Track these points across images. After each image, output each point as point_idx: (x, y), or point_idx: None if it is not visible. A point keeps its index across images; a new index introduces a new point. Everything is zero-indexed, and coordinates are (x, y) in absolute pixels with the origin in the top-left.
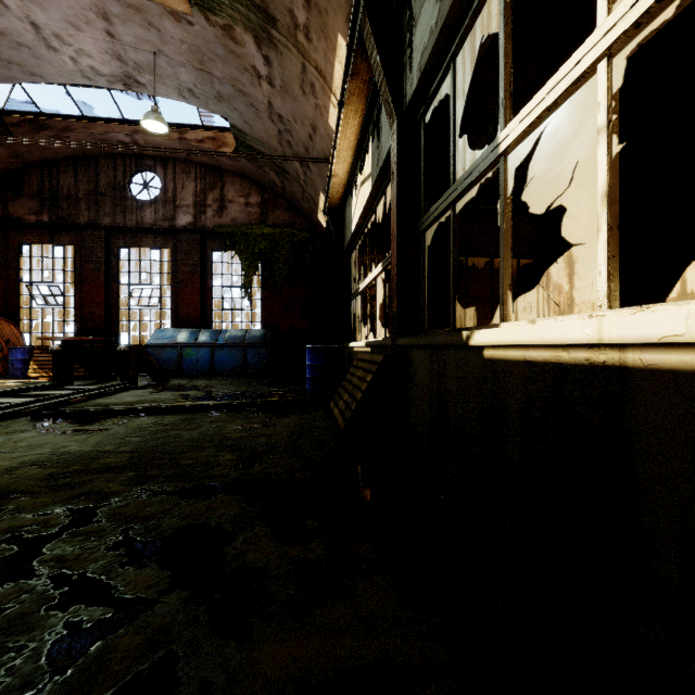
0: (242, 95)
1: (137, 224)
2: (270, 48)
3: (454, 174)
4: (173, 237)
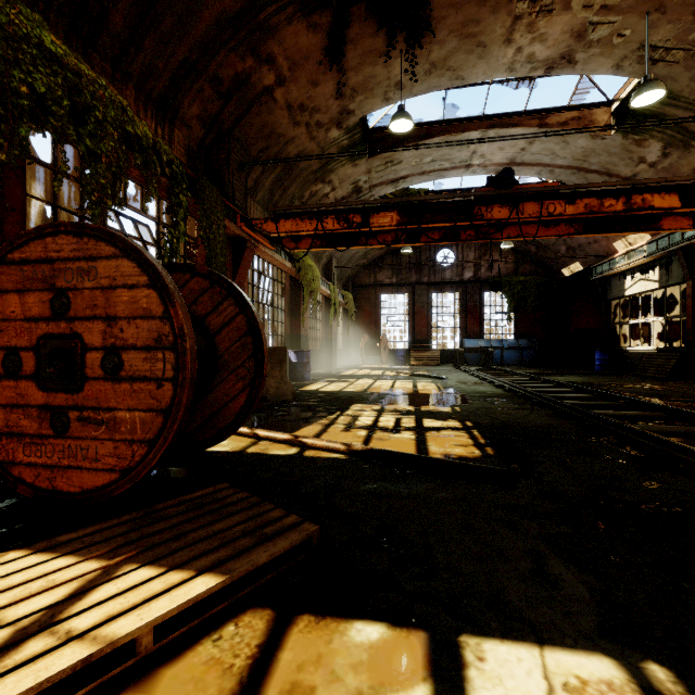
0: None
1: (441, 279)
2: None
3: None
4: (461, 285)
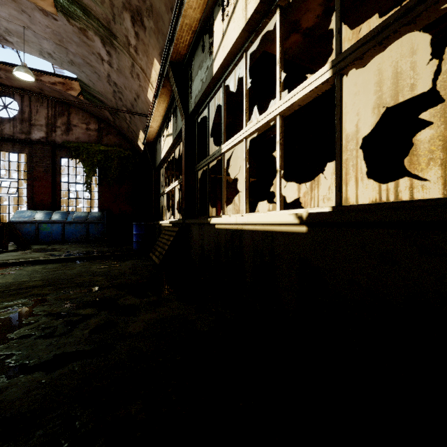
0: (89, 65)
1: None
2: (112, 48)
3: (208, 151)
4: (29, 146)
